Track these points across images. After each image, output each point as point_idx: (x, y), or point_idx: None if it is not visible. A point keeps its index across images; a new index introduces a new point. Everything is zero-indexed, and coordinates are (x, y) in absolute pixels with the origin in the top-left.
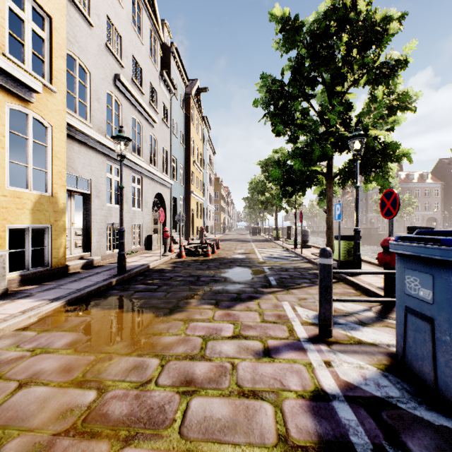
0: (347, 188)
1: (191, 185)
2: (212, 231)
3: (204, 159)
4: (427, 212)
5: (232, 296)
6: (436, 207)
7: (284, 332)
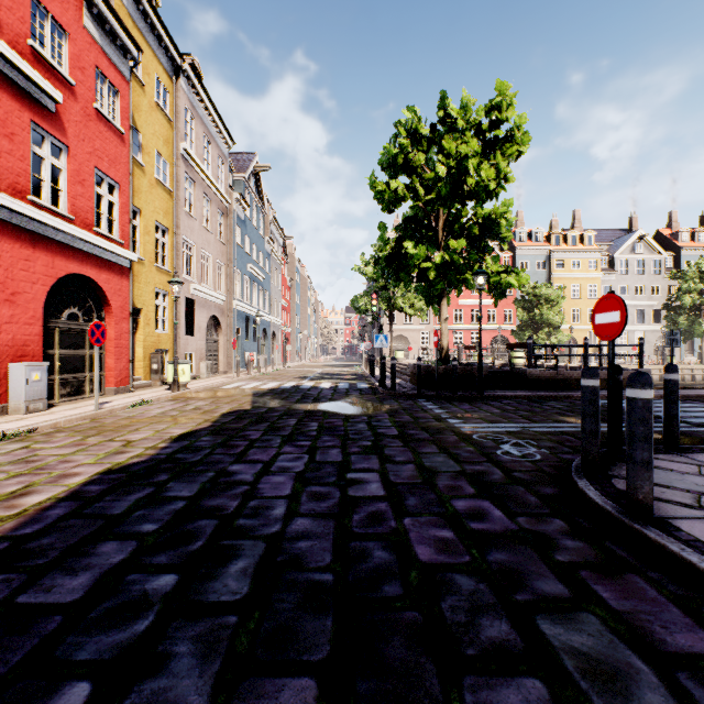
0: None
1: None
2: None
3: None
4: None
5: None
6: None
7: None
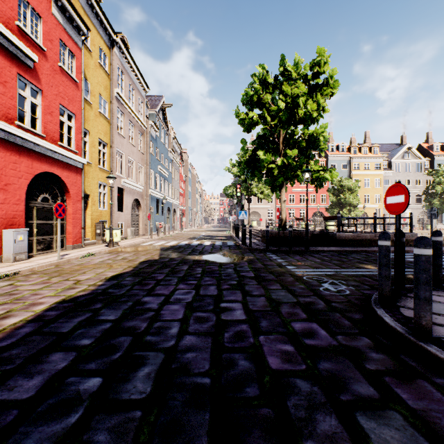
0: None
1: None
2: None
3: None
4: None
5: None
6: None
7: None
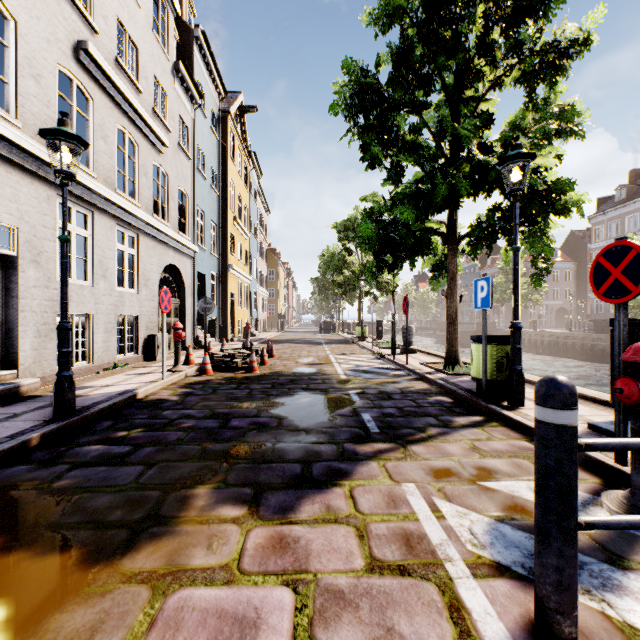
0: (475, 260)
1: (230, 255)
2: (264, 327)
3: (251, 218)
4: (556, 302)
5: (291, 473)
6: (567, 295)
7: (441, 622)
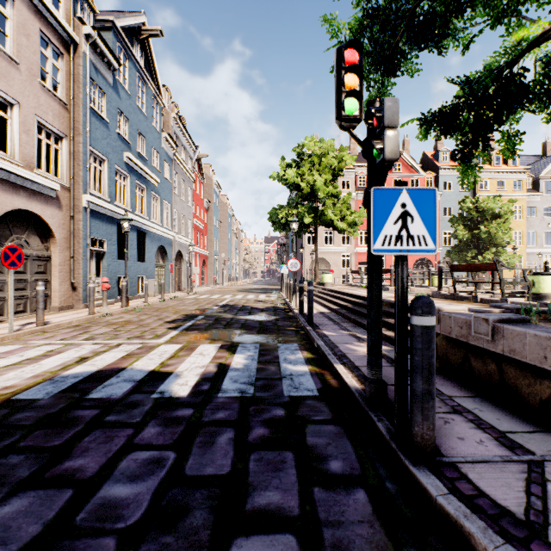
0: None
1: None
2: None
3: None
4: None
5: None
6: None
7: None
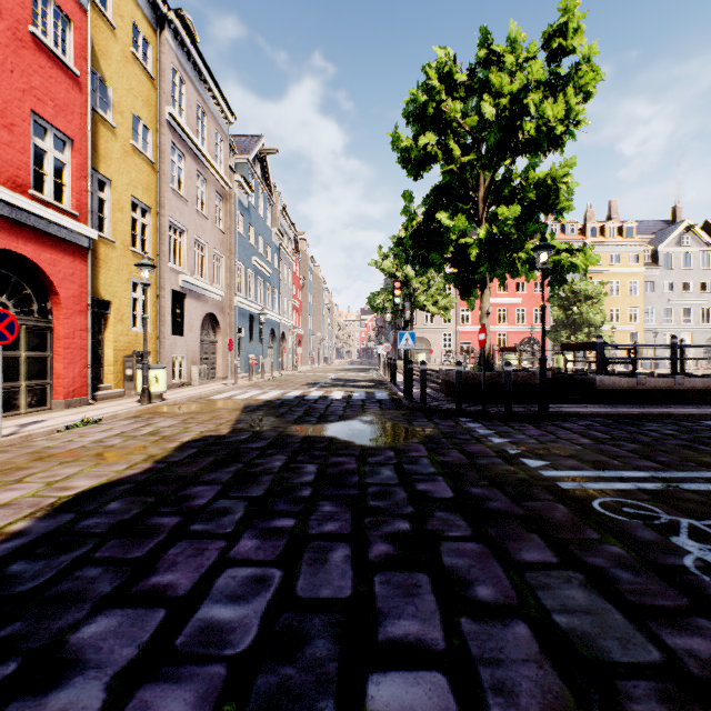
0: None
1: None
2: None
3: None
4: None
5: None
6: None
7: None
